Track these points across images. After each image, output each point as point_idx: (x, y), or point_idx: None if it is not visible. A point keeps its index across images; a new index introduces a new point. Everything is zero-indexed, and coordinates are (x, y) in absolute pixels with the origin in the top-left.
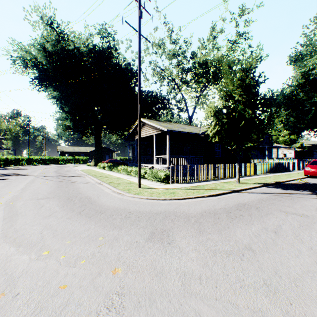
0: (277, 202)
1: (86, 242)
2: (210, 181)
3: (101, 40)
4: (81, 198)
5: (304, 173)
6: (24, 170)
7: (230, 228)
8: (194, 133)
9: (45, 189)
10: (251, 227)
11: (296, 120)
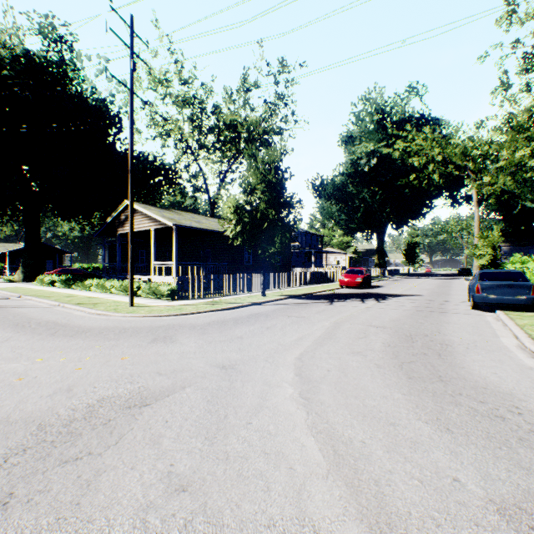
0: (289, 310)
1: (83, 350)
2: (232, 295)
3: (44, 45)
4: (40, 323)
5: (339, 283)
6: None
7: (232, 329)
8: (214, 230)
9: None
10: (251, 327)
11: (348, 218)
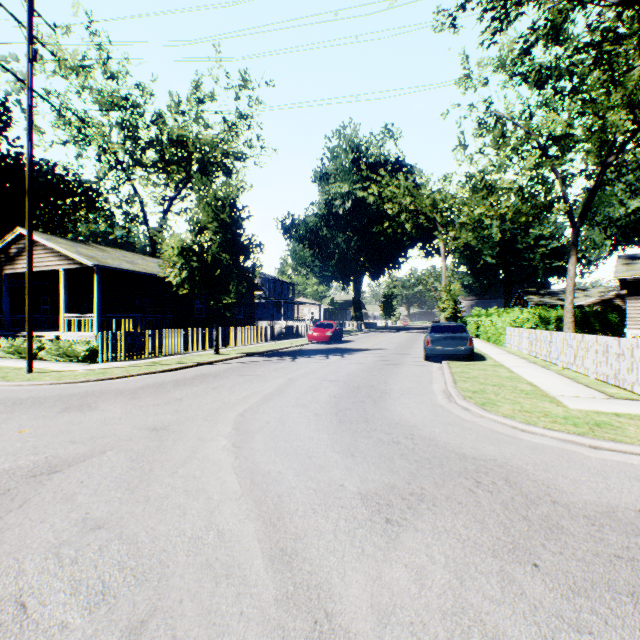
0: (244, 369)
1: None
2: (177, 355)
3: None
4: None
5: (308, 338)
6: None
7: (171, 392)
8: (154, 274)
9: None
10: (195, 388)
11: (323, 265)
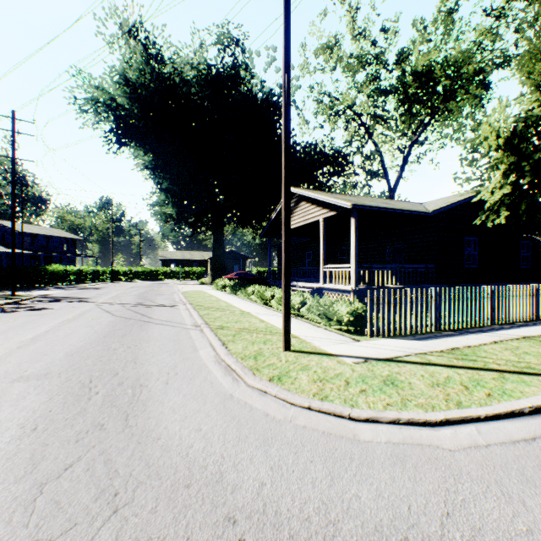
0: None
1: None
2: (479, 333)
3: (220, 53)
4: (121, 383)
5: None
6: (95, 290)
7: None
8: (415, 212)
9: (74, 340)
10: None
11: None
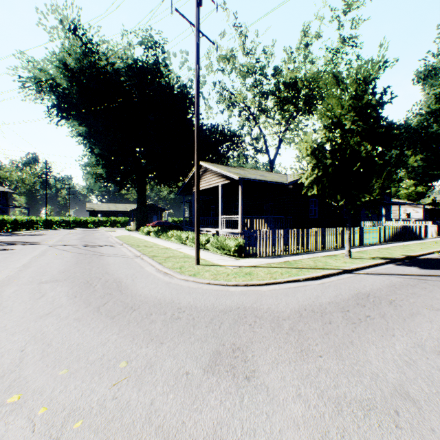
0: (421, 292)
1: (96, 374)
2: (305, 254)
3: (145, 52)
4: (107, 281)
5: None
6: (37, 236)
7: (355, 344)
8: (279, 183)
9: (56, 266)
10: (392, 342)
11: (426, 164)
